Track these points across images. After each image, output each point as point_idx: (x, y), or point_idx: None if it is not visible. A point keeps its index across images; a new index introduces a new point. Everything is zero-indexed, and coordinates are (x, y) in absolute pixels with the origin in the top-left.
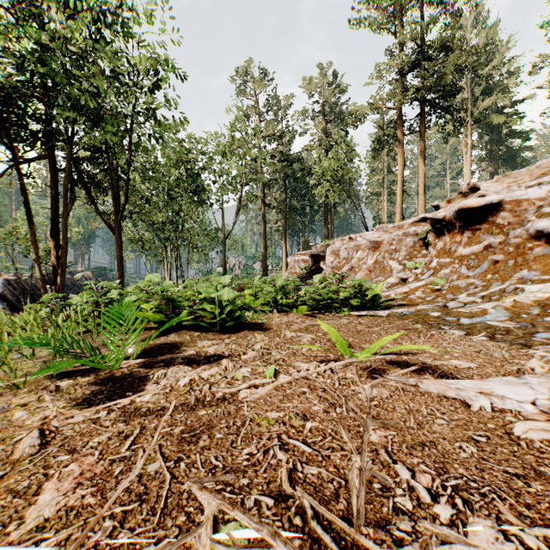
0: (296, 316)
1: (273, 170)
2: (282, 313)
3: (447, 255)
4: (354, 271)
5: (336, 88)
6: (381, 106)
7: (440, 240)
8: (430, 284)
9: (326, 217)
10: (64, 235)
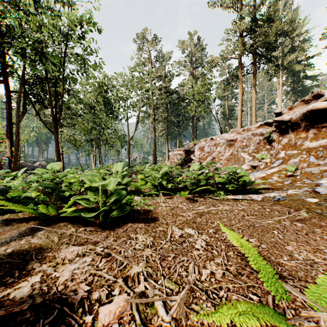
0: (179, 200)
1: (160, 98)
2: (167, 196)
3: (293, 148)
4: (215, 161)
5: (199, 47)
6: (228, 57)
7: (284, 137)
8: (285, 171)
9: (193, 128)
10: (16, 136)
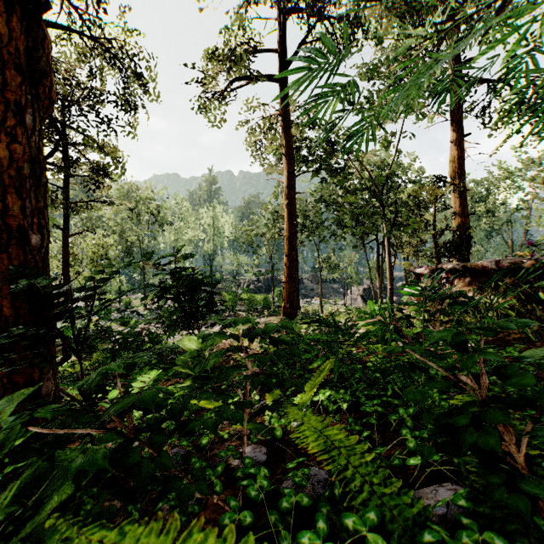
0: None
1: None
2: None
3: None
4: None
5: None
6: None
7: None
8: None
9: None
10: (381, 274)
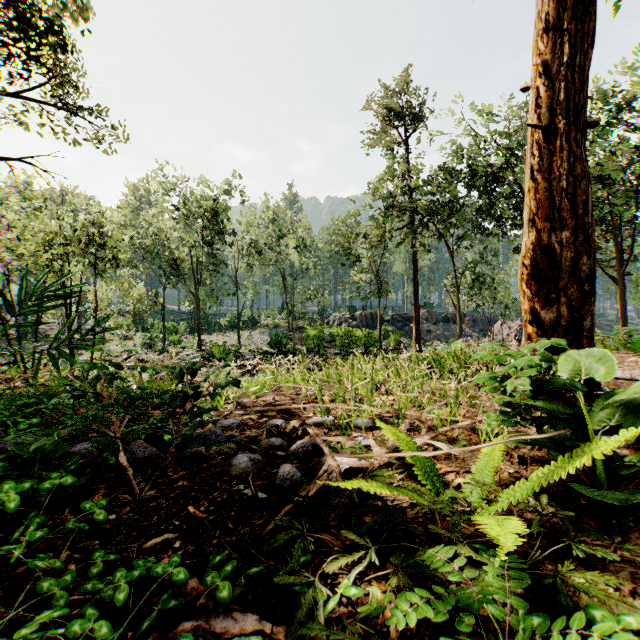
0: None
1: None
2: None
3: None
4: None
5: None
6: None
7: None
8: None
9: None
10: None
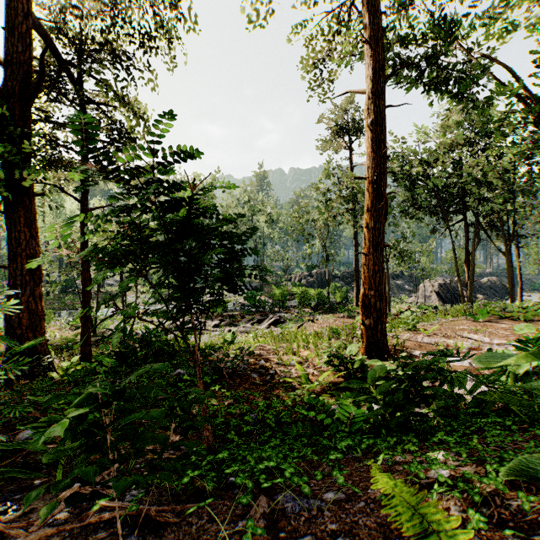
0: None
1: None
2: None
3: None
4: None
5: None
6: None
7: None
8: None
9: None
10: (472, 263)
